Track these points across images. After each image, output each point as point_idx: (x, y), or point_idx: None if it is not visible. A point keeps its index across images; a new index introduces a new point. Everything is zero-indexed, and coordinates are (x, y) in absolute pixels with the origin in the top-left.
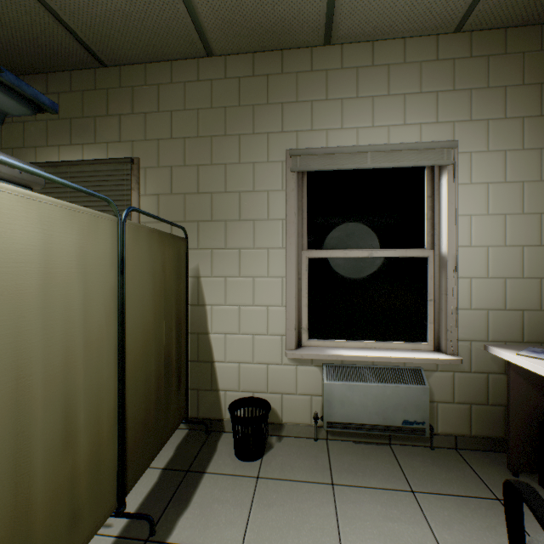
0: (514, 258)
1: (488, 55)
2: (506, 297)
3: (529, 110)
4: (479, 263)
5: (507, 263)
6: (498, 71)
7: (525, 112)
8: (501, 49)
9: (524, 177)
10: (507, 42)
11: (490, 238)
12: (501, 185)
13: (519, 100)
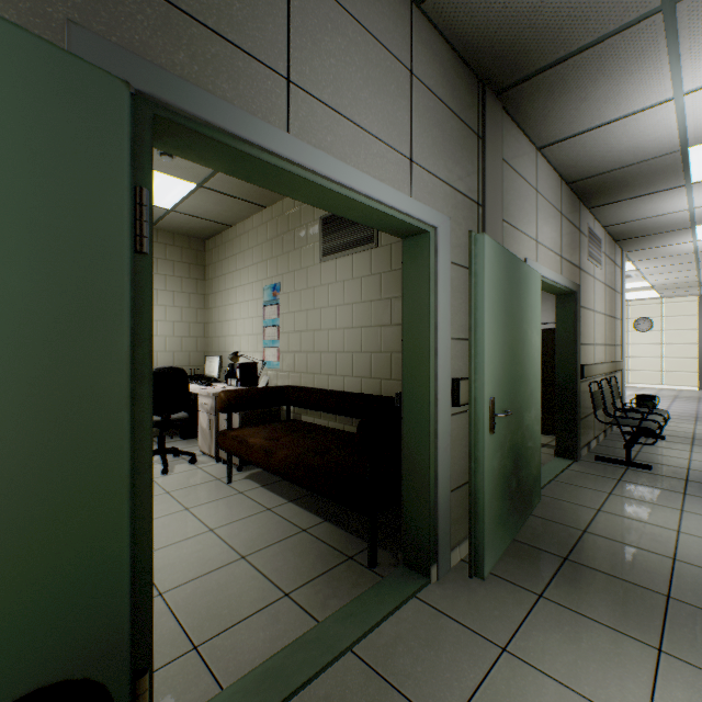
0: (179, 342)
1: (167, 243)
2: (175, 361)
3: (186, 274)
4: (163, 344)
5: (176, 345)
6: (172, 253)
7: (184, 275)
8: (173, 242)
9: (184, 305)
10: (176, 240)
11: (168, 332)
12: (173, 307)
13: (181, 269)
